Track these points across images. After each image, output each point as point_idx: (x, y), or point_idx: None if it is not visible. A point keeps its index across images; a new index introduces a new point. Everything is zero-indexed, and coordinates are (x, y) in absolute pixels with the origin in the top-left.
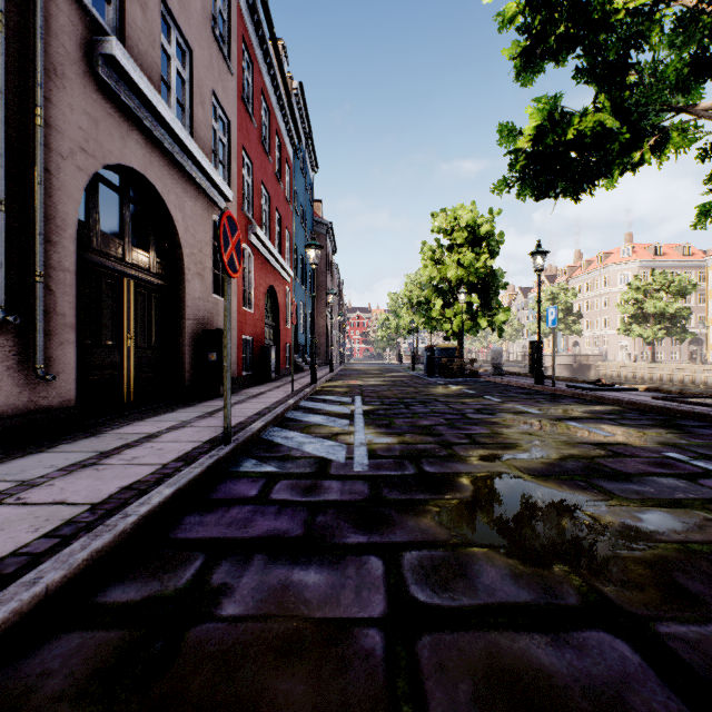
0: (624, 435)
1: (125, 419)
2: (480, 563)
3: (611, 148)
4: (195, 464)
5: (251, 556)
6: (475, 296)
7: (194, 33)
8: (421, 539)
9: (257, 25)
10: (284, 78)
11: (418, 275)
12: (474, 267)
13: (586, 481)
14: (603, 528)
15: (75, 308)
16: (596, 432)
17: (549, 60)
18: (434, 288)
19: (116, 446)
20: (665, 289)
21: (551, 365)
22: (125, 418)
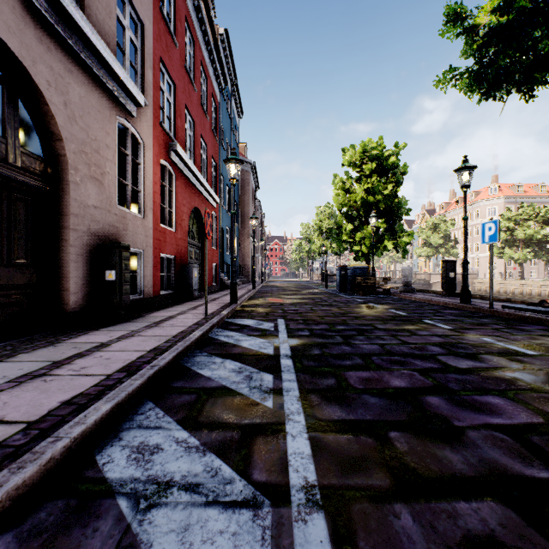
0: None
1: None
2: None
3: None
4: None
5: None
6: (382, 221)
7: None
8: None
9: None
10: (208, 12)
11: (327, 207)
12: (382, 195)
13: None
14: None
15: None
16: None
17: None
18: (344, 215)
19: None
20: (533, 219)
21: (435, 282)
22: None
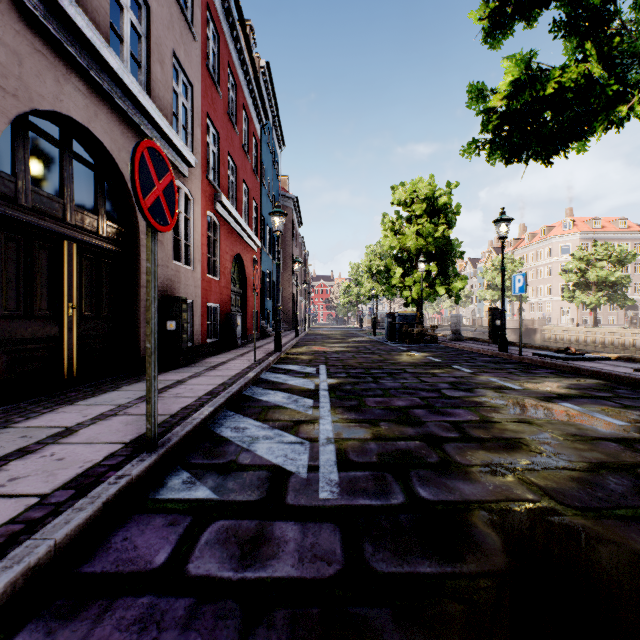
0: None
1: (53, 402)
2: None
3: (596, 102)
4: (84, 499)
5: None
6: (433, 265)
7: None
8: None
9: None
10: (250, 53)
11: (378, 246)
12: (432, 237)
13: None
14: None
15: None
16: (604, 418)
17: (518, 20)
18: (394, 257)
19: (5, 453)
20: (607, 259)
21: None
22: (54, 400)
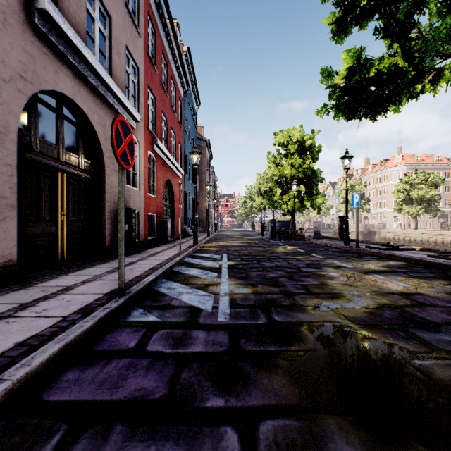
0: (418, 286)
1: (54, 274)
2: (334, 438)
3: (401, 82)
4: (88, 317)
5: (111, 428)
6: (302, 187)
7: (112, 5)
8: (274, 402)
9: (158, 5)
10: (177, 42)
11: (265, 173)
12: (302, 168)
13: (405, 330)
14: (438, 388)
15: (15, 193)
16: (397, 283)
17: (355, 25)
18: (275, 182)
19: (35, 298)
20: (424, 183)
21: (350, 231)
22: (55, 273)
